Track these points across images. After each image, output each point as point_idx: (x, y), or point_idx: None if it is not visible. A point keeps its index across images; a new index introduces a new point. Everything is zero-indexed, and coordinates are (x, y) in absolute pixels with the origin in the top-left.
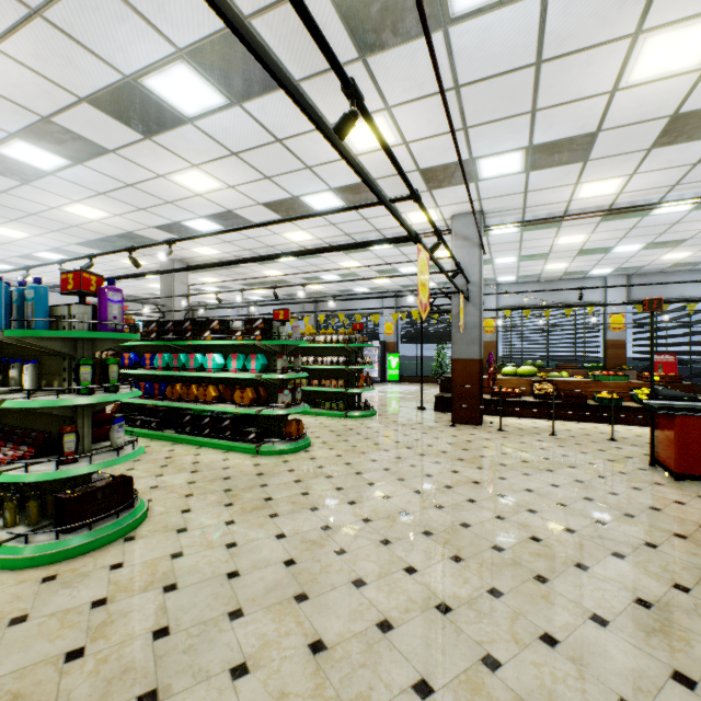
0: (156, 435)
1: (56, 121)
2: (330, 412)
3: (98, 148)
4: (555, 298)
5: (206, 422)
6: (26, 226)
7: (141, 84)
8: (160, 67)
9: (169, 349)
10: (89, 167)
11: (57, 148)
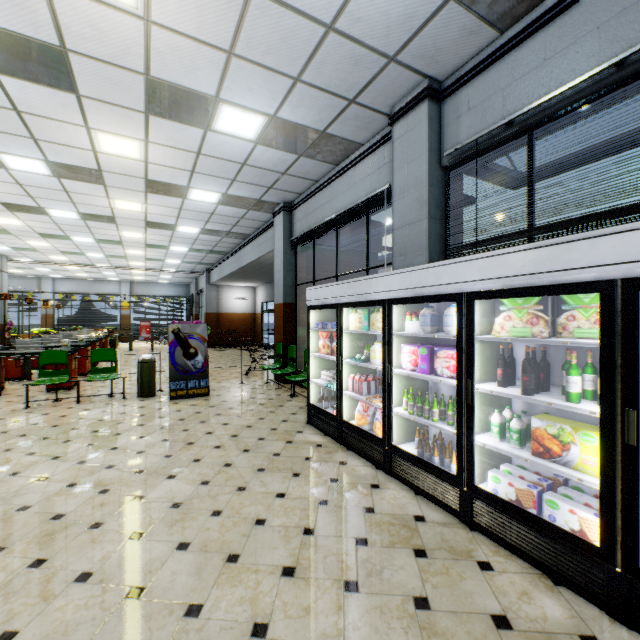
0: None
1: None
2: None
3: None
4: (94, 290)
5: None
6: None
7: None
8: None
9: None
10: None
11: None
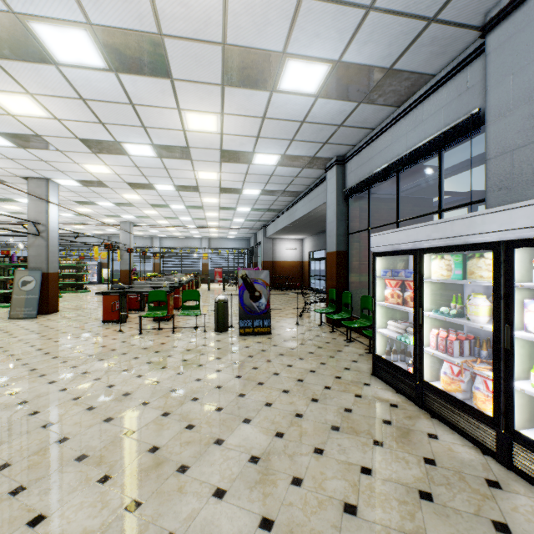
0: None
1: None
2: (69, 291)
3: None
4: (184, 245)
5: None
6: None
7: (13, 199)
8: (22, 199)
9: None
10: None
11: None
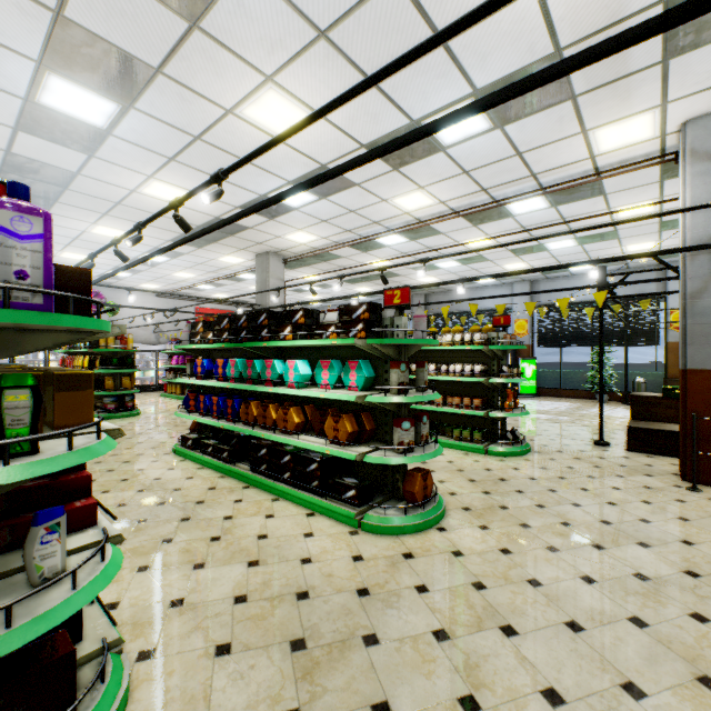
0: (226, 469)
1: (71, 16)
2: (460, 443)
3: (140, 68)
4: None
5: (285, 461)
6: (119, 221)
7: None
8: None
9: (247, 354)
10: (142, 111)
11: (96, 80)
